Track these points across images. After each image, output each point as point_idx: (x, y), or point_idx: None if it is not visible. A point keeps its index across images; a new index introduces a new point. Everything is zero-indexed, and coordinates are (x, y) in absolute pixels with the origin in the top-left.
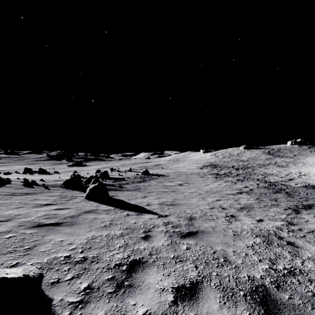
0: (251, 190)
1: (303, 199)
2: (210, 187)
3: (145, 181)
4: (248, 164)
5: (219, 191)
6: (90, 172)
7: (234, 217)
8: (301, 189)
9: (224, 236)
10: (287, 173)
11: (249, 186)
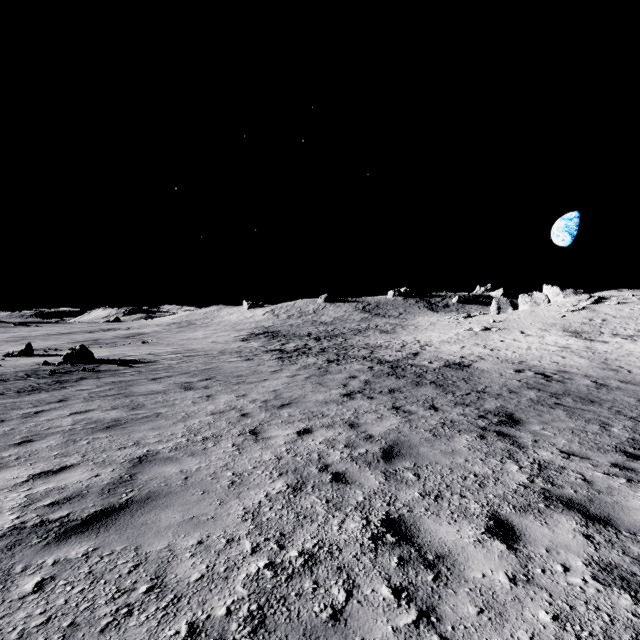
0: (367, 384)
1: (474, 395)
2: (272, 387)
3: (61, 384)
4: (334, 330)
5: (297, 396)
6: None
7: (411, 542)
8: (448, 372)
9: None
10: (400, 342)
11: (359, 375)
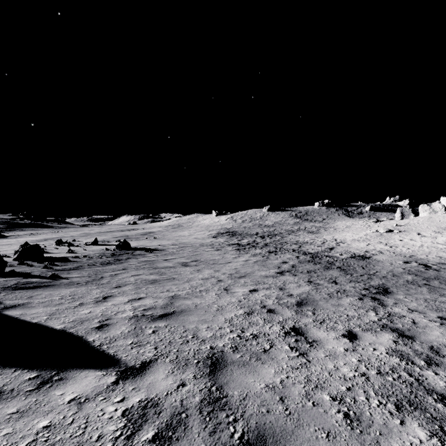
0: (293, 267)
1: (366, 276)
2: (234, 266)
3: (120, 261)
4: (274, 230)
5: (249, 272)
6: (9, 247)
7: (302, 335)
8: (352, 261)
9: (333, 444)
10: (322, 240)
11: (289, 261)
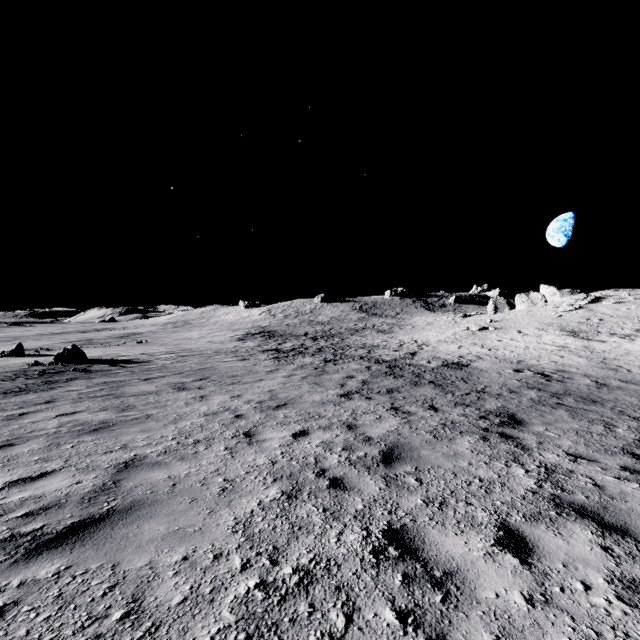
0: (364, 384)
1: (474, 394)
2: (268, 387)
3: (50, 385)
4: (331, 329)
5: (293, 396)
6: None
7: (416, 556)
8: (446, 371)
9: None
10: (398, 342)
11: (356, 375)
